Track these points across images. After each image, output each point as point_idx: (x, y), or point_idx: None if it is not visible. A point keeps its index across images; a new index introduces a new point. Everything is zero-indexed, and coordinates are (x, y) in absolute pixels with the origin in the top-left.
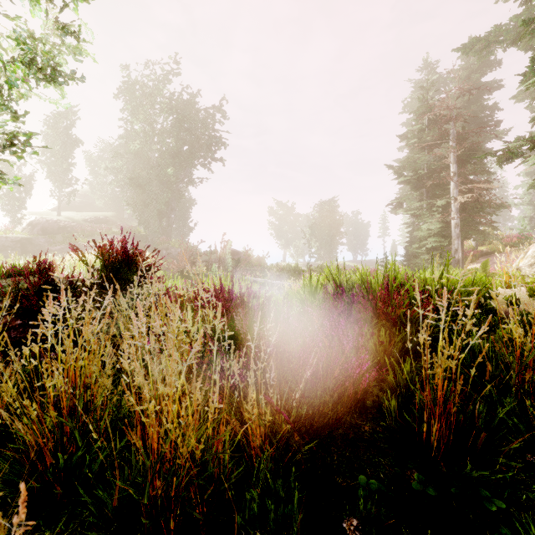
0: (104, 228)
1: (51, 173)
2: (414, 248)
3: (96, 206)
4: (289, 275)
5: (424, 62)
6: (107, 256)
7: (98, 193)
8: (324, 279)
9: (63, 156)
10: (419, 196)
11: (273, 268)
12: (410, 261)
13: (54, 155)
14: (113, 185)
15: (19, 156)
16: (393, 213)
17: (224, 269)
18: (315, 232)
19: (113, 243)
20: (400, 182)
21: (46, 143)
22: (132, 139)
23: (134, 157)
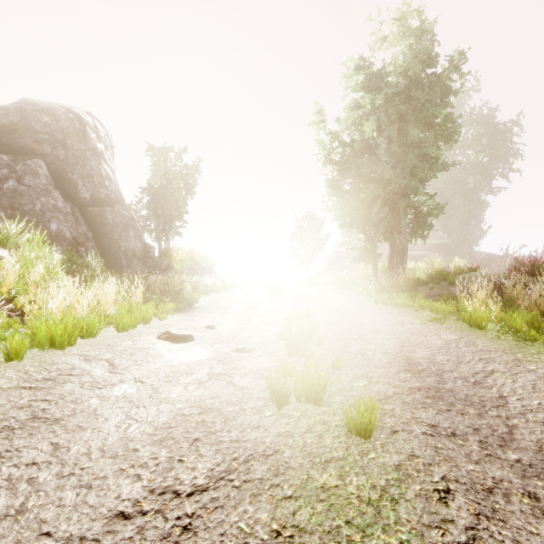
0: None
1: None
2: None
3: None
4: None
5: None
6: (517, 263)
7: None
8: None
9: None
10: None
11: None
12: None
13: None
14: None
15: (436, 217)
16: None
17: None
18: None
19: (523, 258)
20: None
21: None
22: None
23: None
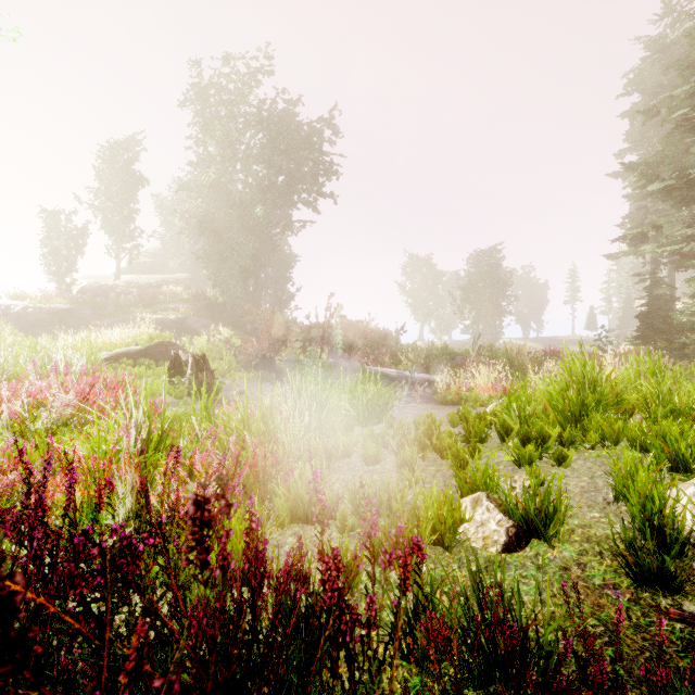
0: (167, 294)
1: (108, 223)
2: (685, 314)
3: (171, 268)
4: (437, 362)
5: (665, 4)
6: None
7: (173, 251)
8: (565, 385)
9: (122, 200)
10: (690, 217)
11: (410, 351)
12: (648, 338)
13: (112, 199)
14: (186, 236)
15: None
16: (611, 259)
17: (330, 353)
18: (469, 296)
19: None
20: (650, 193)
21: (102, 183)
22: (208, 169)
23: (210, 194)
